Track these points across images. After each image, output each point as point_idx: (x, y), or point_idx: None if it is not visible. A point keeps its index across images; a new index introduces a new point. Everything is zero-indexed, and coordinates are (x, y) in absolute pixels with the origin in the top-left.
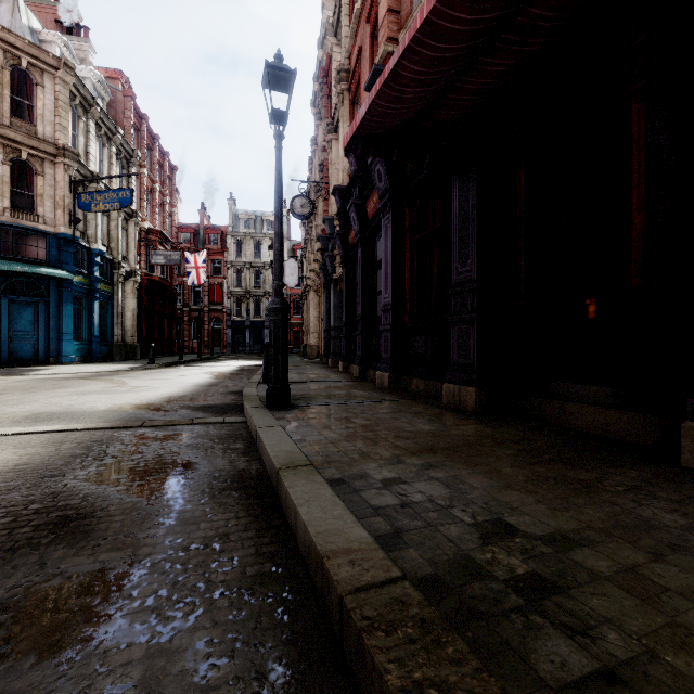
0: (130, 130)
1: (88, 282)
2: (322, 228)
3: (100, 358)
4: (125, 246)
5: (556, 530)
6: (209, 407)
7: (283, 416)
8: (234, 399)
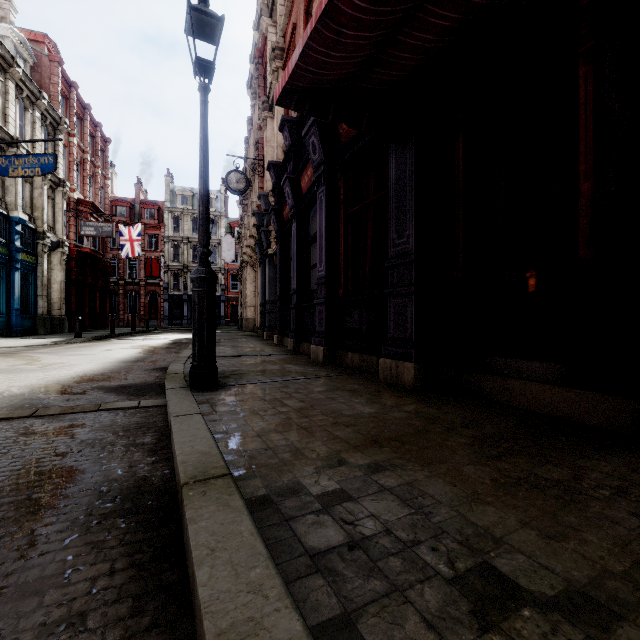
0: (57, 97)
1: (6, 251)
2: (258, 204)
3: (21, 332)
4: (51, 216)
5: (569, 584)
6: (127, 387)
7: (206, 399)
8: (158, 377)
